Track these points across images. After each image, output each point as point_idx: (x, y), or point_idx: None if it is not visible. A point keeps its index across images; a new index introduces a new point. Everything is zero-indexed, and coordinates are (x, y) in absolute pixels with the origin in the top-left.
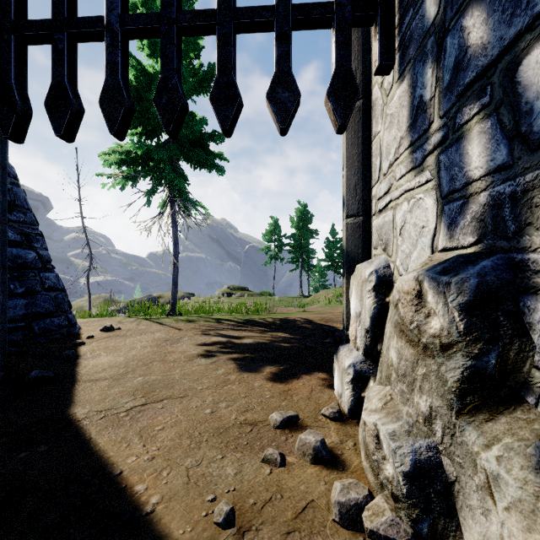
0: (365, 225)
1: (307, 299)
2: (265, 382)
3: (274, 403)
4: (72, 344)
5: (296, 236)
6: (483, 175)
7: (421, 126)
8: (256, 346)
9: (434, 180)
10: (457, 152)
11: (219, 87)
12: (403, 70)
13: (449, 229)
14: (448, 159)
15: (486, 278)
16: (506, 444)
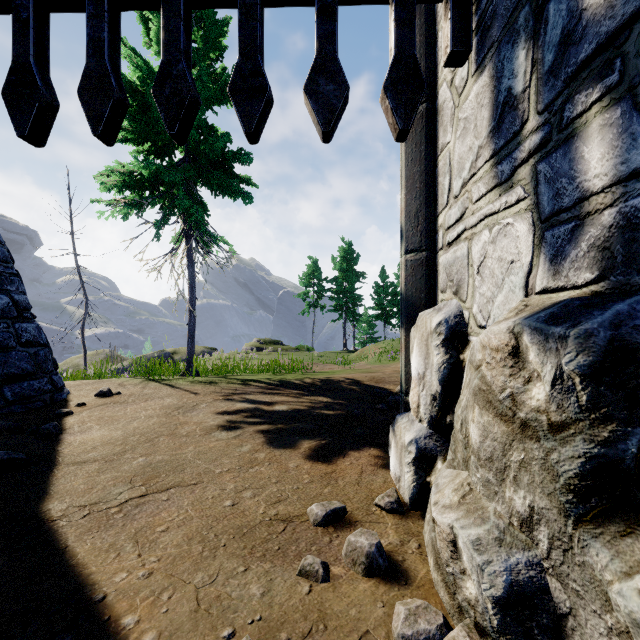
0: (430, 263)
1: (352, 355)
2: (302, 462)
3: (314, 490)
4: (56, 414)
5: (339, 280)
6: (609, 186)
7: (509, 129)
8: (291, 414)
9: (529, 199)
10: (566, 157)
11: (242, 75)
12: (483, 58)
13: (552, 263)
14: (551, 168)
15: (620, 329)
16: None
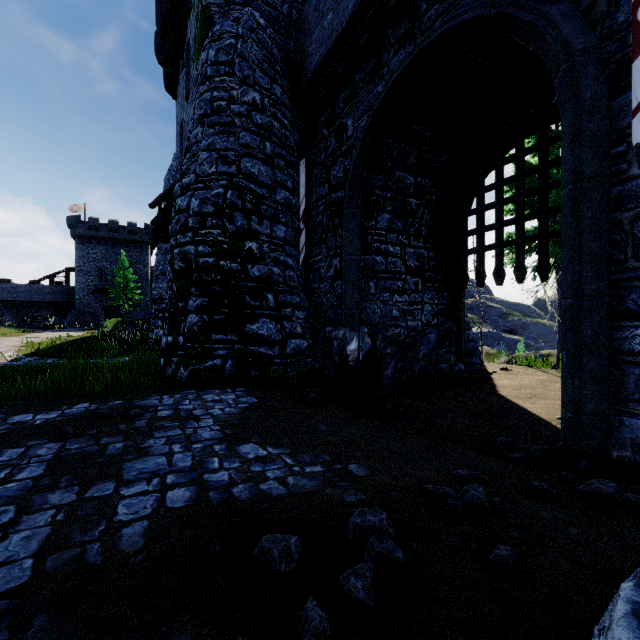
0: None
1: None
2: None
3: None
4: (486, 373)
5: None
6: None
7: None
8: None
9: None
10: None
11: None
12: None
13: None
14: None
15: None
16: None
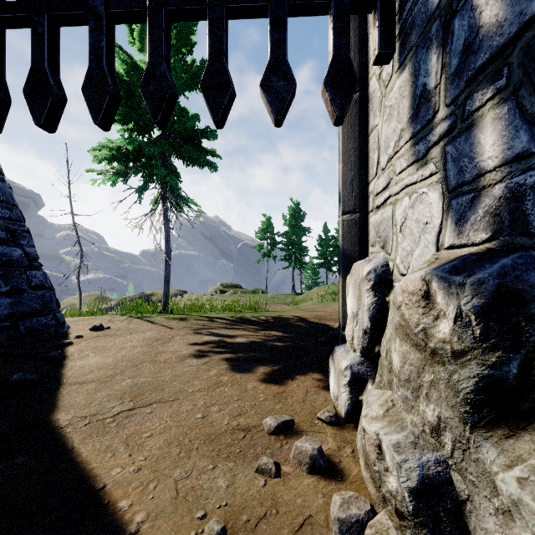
0: (362, 222)
1: (300, 297)
2: (258, 384)
3: (268, 406)
4: (60, 344)
5: (289, 234)
6: (499, 166)
7: (424, 117)
8: (249, 345)
9: (439, 173)
10: (467, 141)
11: (210, 75)
12: (404, 59)
13: (457, 225)
14: (456, 150)
15: (505, 278)
16: (532, 465)
